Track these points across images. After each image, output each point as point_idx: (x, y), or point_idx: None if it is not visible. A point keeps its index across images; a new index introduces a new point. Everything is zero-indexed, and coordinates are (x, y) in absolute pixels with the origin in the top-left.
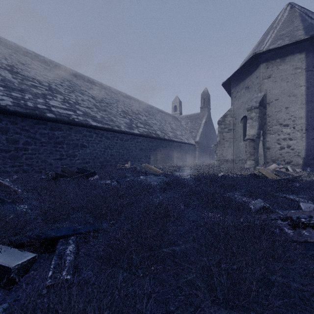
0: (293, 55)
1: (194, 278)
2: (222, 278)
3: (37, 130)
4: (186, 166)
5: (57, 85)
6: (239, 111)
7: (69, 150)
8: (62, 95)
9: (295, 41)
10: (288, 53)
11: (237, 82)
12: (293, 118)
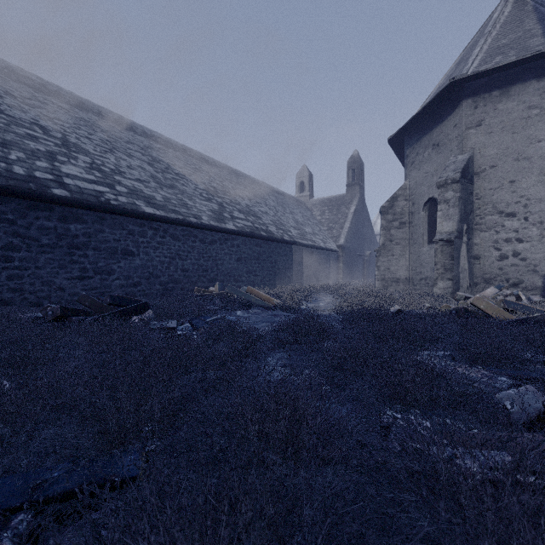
0: (525, 83)
1: None
2: None
3: (32, 221)
4: (323, 289)
5: (81, 138)
6: (420, 189)
7: (100, 260)
8: (88, 156)
9: (529, 55)
10: (515, 80)
11: (417, 136)
12: (524, 201)
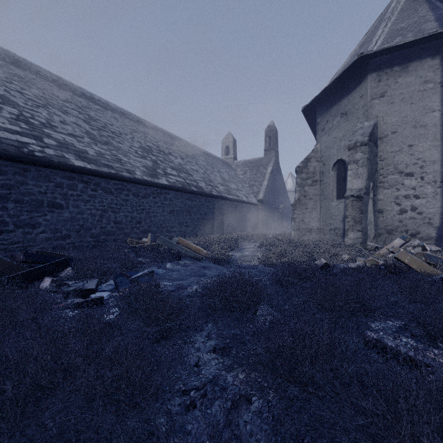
0: (421, 61)
1: None
2: None
3: None
4: (246, 238)
5: (11, 91)
6: (330, 152)
7: (22, 213)
8: (16, 108)
9: (427, 35)
10: (413, 57)
11: (327, 106)
12: (420, 163)
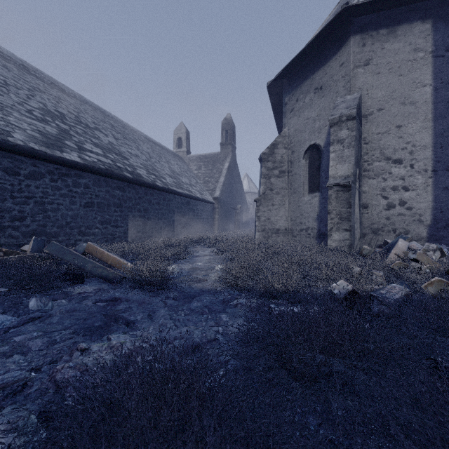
0: (411, 24)
1: None
2: None
3: None
4: (200, 241)
5: None
6: (300, 137)
7: None
8: None
9: None
10: (402, 19)
11: (297, 82)
12: (410, 147)
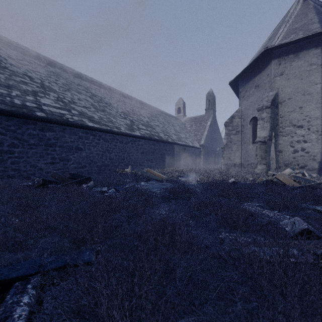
0: (308, 50)
1: None
2: None
3: (25, 130)
4: (191, 170)
5: (51, 83)
6: (247, 112)
7: (63, 153)
8: (55, 93)
9: (310, 34)
10: (303, 48)
11: (246, 81)
12: (307, 119)
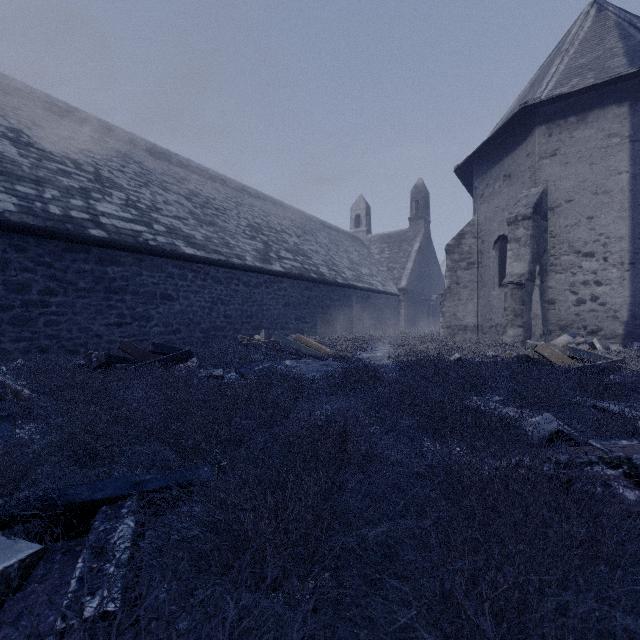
0: (604, 109)
1: (413, 621)
2: (483, 623)
3: (69, 264)
4: (381, 338)
5: (113, 171)
6: (490, 226)
7: (138, 306)
8: (122, 192)
9: (608, 79)
10: (594, 105)
11: (487, 166)
12: (603, 239)
